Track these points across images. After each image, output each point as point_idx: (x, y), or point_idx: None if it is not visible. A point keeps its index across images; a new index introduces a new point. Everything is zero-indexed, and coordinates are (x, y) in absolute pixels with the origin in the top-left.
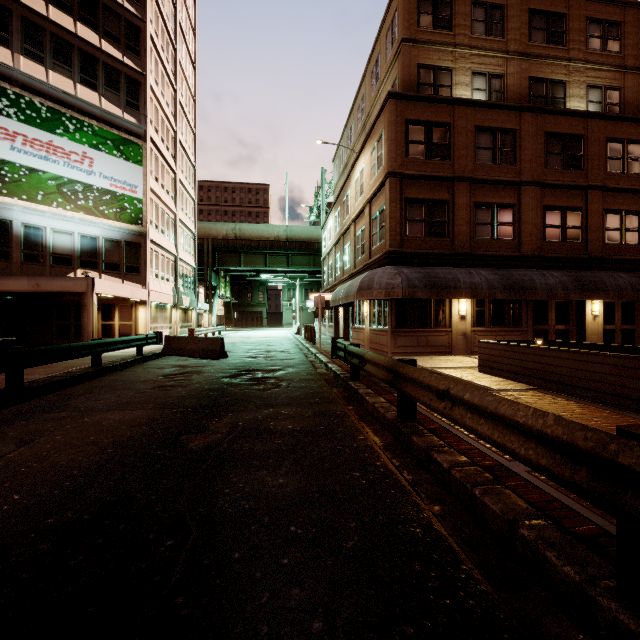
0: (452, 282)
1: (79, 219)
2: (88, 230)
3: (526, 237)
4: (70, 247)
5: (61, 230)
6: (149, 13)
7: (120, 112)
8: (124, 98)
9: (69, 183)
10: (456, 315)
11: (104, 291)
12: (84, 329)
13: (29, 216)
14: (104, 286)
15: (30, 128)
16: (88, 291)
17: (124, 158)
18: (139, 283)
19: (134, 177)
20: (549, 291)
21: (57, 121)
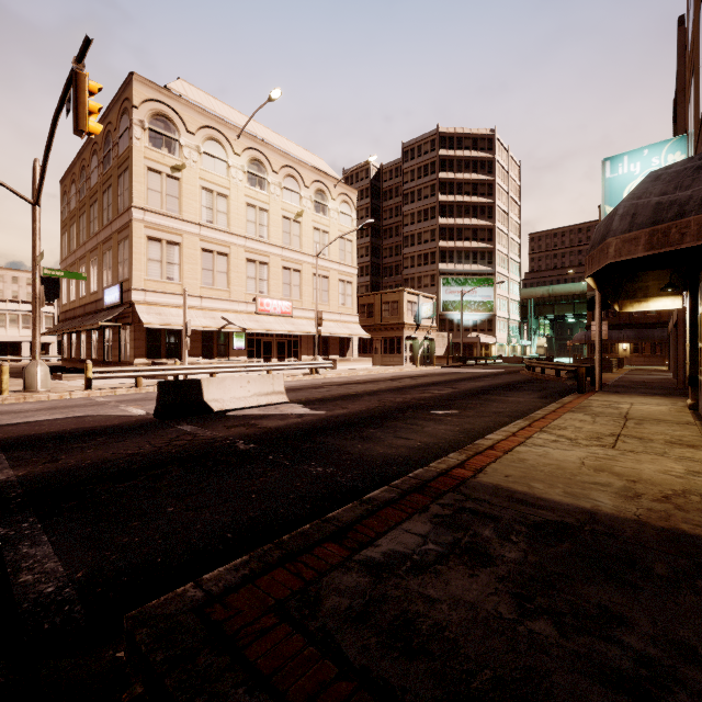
0: (608, 337)
1: (472, 314)
2: (474, 317)
3: (664, 313)
4: (469, 325)
5: (466, 319)
6: (496, 219)
7: (485, 268)
8: (486, 261)
9: (469, 302)
10: (621, 349)
11: (482, 341)
12: (477, 354)
13: (458, 316)
14: (482, 339)
15: (459, 287)
16: (478, 342)
17: (487, 286)
18: (492, 336)
19: (490, 293)
20: (661, 339)
21: (466, 282)
